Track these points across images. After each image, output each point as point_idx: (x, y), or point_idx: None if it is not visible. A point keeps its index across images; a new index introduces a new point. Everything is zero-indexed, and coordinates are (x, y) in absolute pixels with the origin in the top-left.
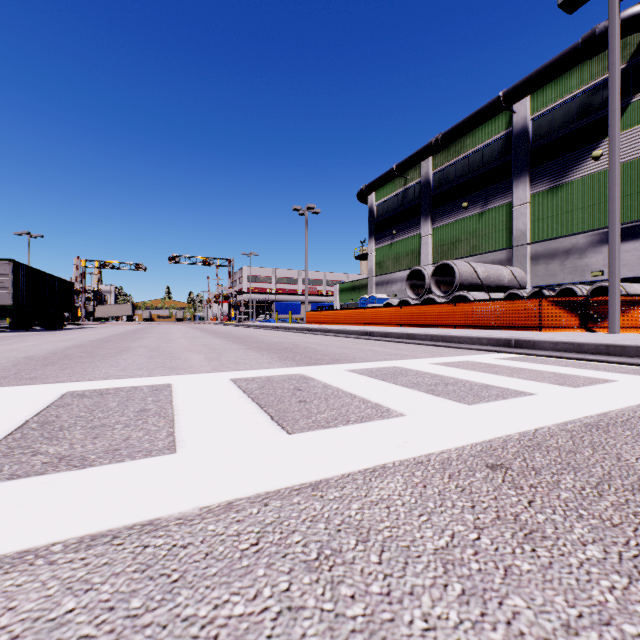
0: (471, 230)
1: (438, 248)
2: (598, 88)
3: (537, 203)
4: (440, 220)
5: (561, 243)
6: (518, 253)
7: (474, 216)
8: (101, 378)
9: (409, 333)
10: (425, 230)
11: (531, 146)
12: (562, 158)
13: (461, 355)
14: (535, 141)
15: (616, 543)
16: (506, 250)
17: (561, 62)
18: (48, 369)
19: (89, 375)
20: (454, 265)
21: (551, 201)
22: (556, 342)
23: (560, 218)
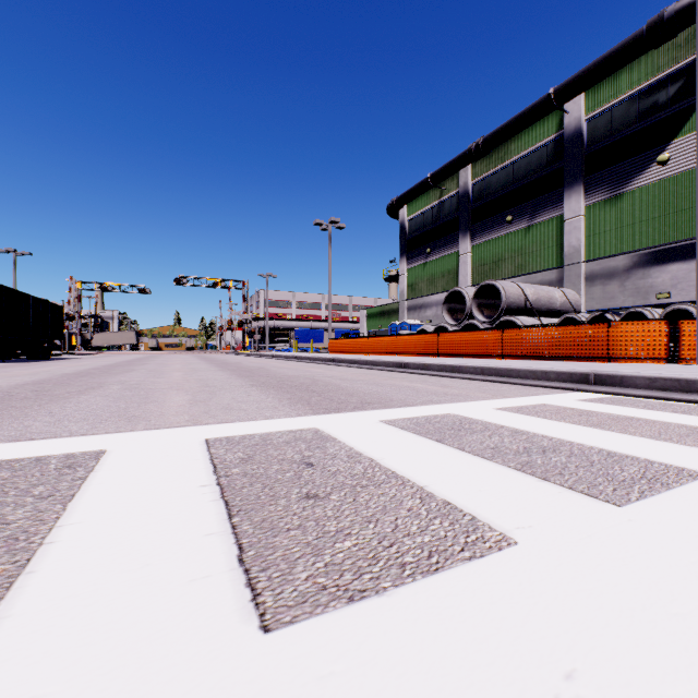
0: (516, 247)
1: (478, 268)
2: (664, 83)
3: (593, 215)
4: (481, 236)
5: (621, 261)
6: (571, 273)
7: (520, 231)
8: (6, 438)
9: (453, 365)
10: (463, 248)
11: (586, 151)
12: (622, 164)
13: (529, 395)
14: (590, 145)
15: None
16: (557, 269)
17: (622, 52)
18: None
19: None
20: (500, 286)
21: (609, 213)
22: (654, 378)
23: (620, 232)
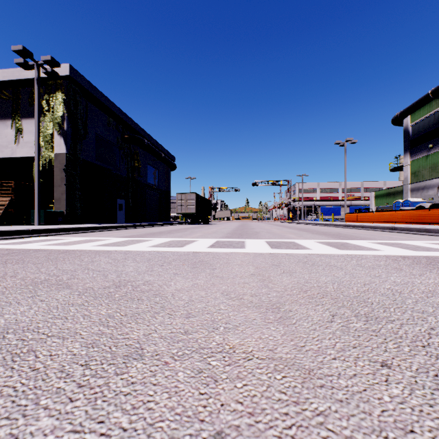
0: None
1: None
2: None
3: None
4: None
5: None
6: None
7: None
8: (267, 239)
9: (425, 228)
10: None
11: None
12: None
13: None
14: None
15: (415, 262)
16: None
17: None
18: (245, 236)
19: (262, 238)
20: None
21: None
22: None
23: None
